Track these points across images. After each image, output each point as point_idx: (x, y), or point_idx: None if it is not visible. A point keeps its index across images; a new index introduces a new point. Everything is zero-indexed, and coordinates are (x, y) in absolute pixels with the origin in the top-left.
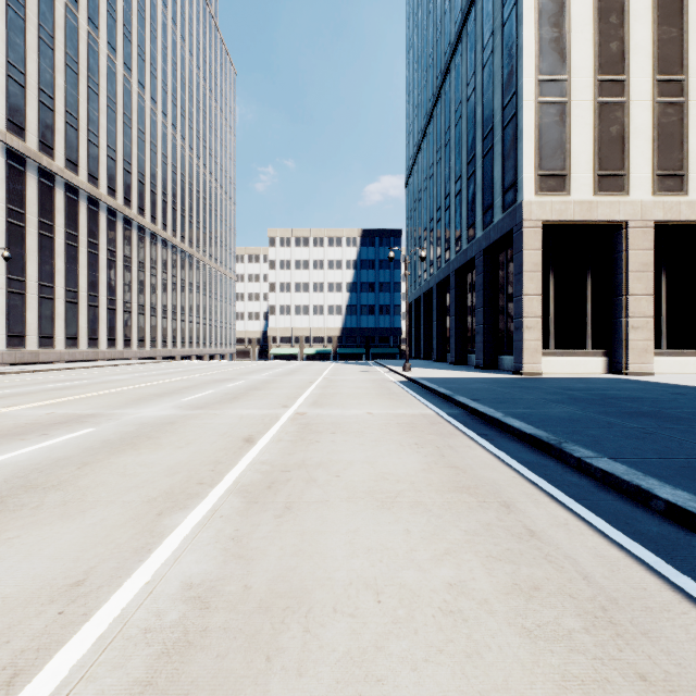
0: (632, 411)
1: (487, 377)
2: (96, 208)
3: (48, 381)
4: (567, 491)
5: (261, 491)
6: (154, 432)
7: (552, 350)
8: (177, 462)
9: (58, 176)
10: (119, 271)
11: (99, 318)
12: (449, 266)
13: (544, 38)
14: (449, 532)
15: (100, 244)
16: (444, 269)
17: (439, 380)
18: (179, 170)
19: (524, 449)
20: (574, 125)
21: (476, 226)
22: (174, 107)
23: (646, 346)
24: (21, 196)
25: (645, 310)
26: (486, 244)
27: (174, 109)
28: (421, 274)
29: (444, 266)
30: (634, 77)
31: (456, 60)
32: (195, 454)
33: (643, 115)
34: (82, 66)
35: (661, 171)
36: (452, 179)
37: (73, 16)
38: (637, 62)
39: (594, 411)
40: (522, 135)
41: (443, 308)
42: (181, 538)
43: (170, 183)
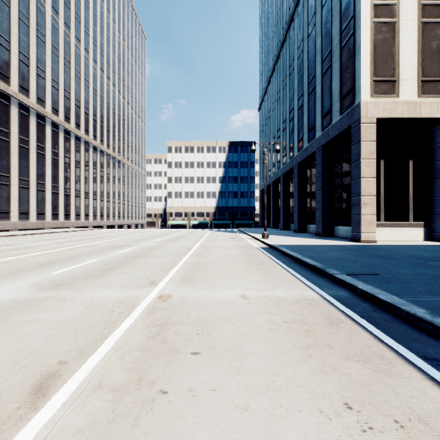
0: None
1: (334, 245)
2: (43, 122)
3: None
4: None
5: None
6: None
7: (382, 222)
8: None
9: (13, 98)
10: (60, 166)
11: (45, 199)
12: (293, 161)
13: None
14: None
15: (46, 147)
16: (288, 163)
17: (296, 247)
18: (106, 99)
19: None
20: (402, 40)
21: (316, 129)
22: (102, 56)
23: None
24: None
25: None
26: (325, 141)
27: (102, 58)
28: (270, 169)
29: (288, 162)
30: None
31: (298, 10)
32: None
33: None
34: (32, 21)
35: None
36: (296, 98)
37: None
38: None
39: None
40: (360, 48)
41: (287, 191)
42: None
43: (99, 108)
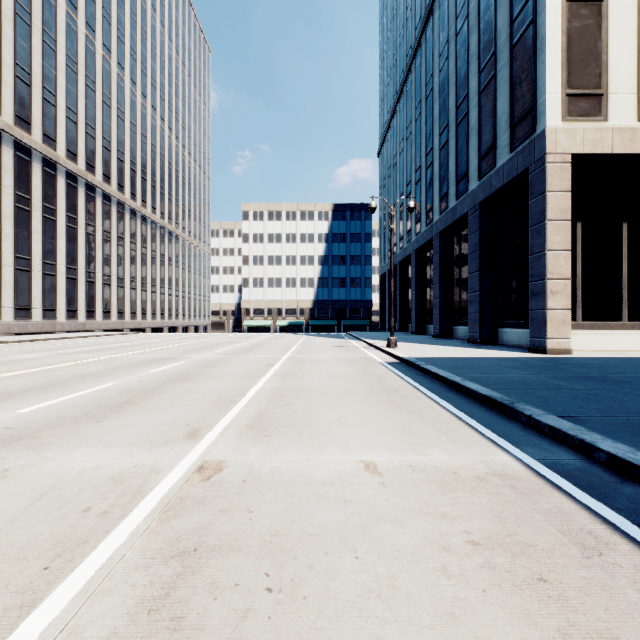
0: None
1: (505, 358)
2: (53, 171)
3: None
4: None
5: None
6: None
7: (579, 321)
8: None
9: (5, 133)
10: (80, 239)
11: (57, 287)
12: (432, 229)
13: None
14: None
15: (58, 209)
16: (425, 233)
17: (446, 362)
18: (150, 140)
19: None
20: (613, 30)
21: (470, 177)
22: (144, 75)
23: None
24: None
25: None
26: (485, 194)
27: (144, 78)
28: (396, 242)
29: (425, 230)
30: None
31: None
32: None
33: None
34: (35, 18)
35: None
36: (436, 132)
37: None
38: None
39: None
40: (545, 43)
41: (422, 276)
42: None
43: (139, 152)
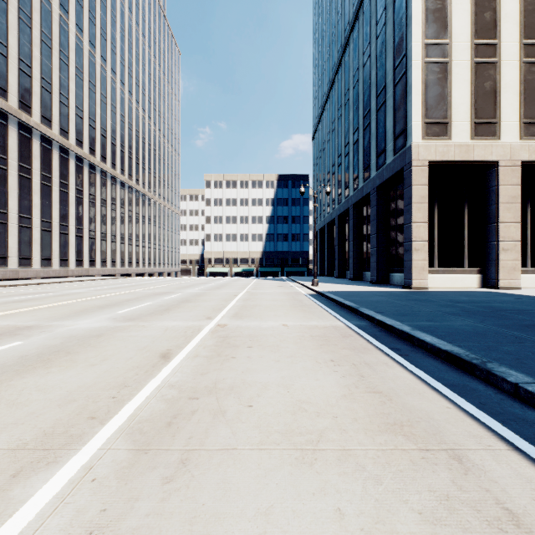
0: (529, 324)
1: (383, 291)
2: (66, 155)
3: (15, 294)
4: (518, 430)
5: (158, 430)
6: (77, 346)
7: (436, 268)
8: (80, 385)
9: (34, 129)
10: (85, 206)
11: (69, 243)
12: (348, 201)
13: (429, 9)
14: (398, 515)
15: (70, 184)
16: (344, 203)
17: (343, 293)
18: (135, 127)
19: (443, 367)
20: (455, 81)
21: (371, 168)
22: (130, 77)
23: (514, 265)
24: (3, 144)
25: (513, 235)
26: (380, 181)
27: (130, 79)
28: (325, 208)
29: (344, 202)
30: (504, 41)
31: (354, 34)
32: (104, 373)
33: (512, 73)
34: (54, 42)
35: (527, 119)
36: (351, 131)
37: (47, 2)
38: (507, 29)
39: (493, 324)
40: (411, 89)
41: (343, 235)
42: (15, 533)
43: (127, 137)
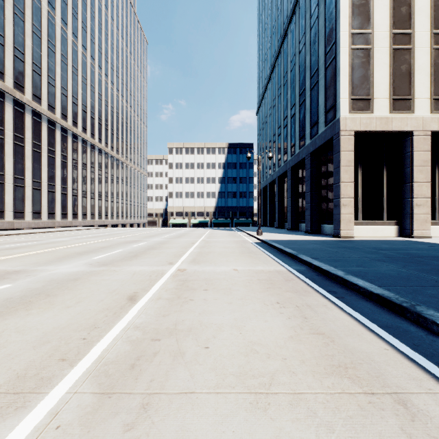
0: None
1: (316, 240)
2: (53, 127)
3: (9, 242)
4: None
5: (122, 372)
6: (56, 289)
7: (360, 221)
8: (55, 327)
9: (27, 105)
10: (69, 169)
11: (55, 199)
12: (287, 165)
13: (355, 4)
14: None
15: (56, 151)
16: (283, 166)
17: (283, 241)
18: (110, 104)
19: (376, 309)
20: (376, 64)
21: (306, 137)
22: (106, 63)
23: (426, 218)
24: (1, 118)
25: (425, 193)
26: (313, 148)
27: (106, 64)
28: (267, 171)
29: (283, 165)
30: (418, 31)
31: (291, 27)
32: (77, 315)
33: (424, 58)
34: (43, 33)
35: (436, 96)
36: (289, 107)
37: (37, 0)
38: (420, 21)
39: (414, 269)
40: (340, 71)
41: (282, 193)
42: None
43: (103, 112)
